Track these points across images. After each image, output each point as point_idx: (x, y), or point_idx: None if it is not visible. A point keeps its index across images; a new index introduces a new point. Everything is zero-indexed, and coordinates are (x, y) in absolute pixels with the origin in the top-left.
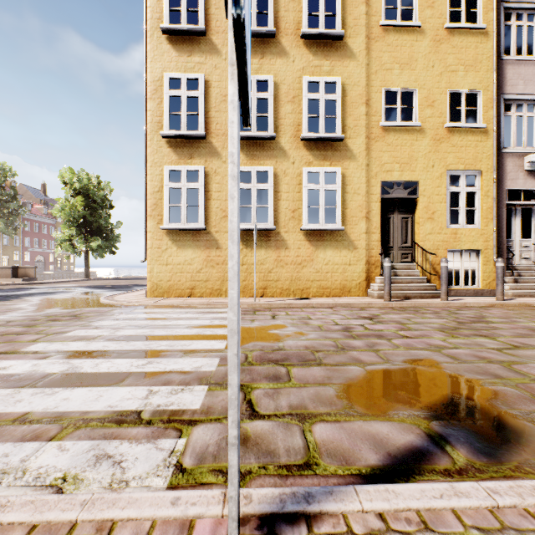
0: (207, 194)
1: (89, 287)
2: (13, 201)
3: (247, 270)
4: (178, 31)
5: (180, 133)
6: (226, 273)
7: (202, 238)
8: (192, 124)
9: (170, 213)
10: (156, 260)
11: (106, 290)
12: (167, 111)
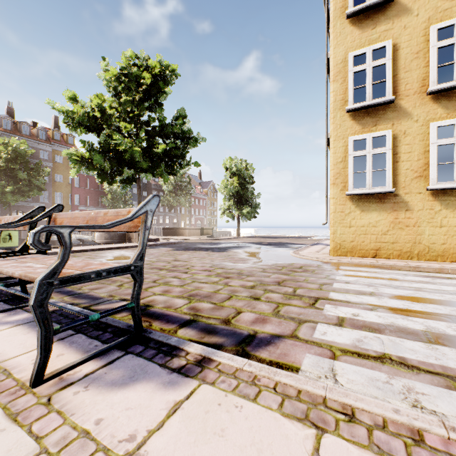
0: (394, 157)
1: (255, 244)
2: (188, 186)
3: (446, 232)
4: (363, 9)
5: (366, 104)
6: (417, 236)
7: (388, 201)
8: (377, 93)
9: (353, 180)
10: (339, 223)
11: (272, 246)
12: (351, 87)
